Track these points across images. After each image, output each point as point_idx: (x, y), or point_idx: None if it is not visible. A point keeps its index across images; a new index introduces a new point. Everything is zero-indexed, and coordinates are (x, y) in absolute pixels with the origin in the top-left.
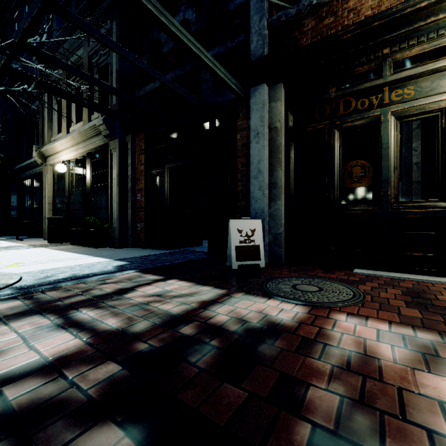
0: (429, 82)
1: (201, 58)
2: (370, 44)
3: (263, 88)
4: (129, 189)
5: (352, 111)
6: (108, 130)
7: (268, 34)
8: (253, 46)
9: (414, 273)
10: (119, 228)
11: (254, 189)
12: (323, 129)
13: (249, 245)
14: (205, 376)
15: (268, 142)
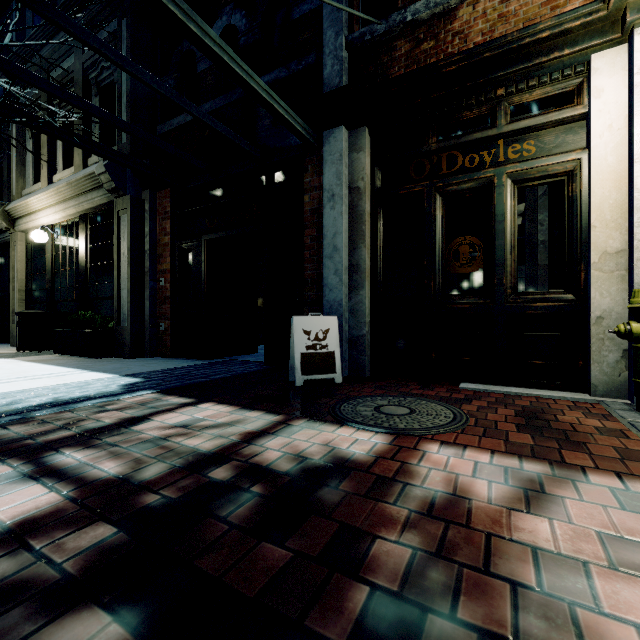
0: (553, 137)
1: (251, 85)
2: (480, 82)
3: (340, 133)
4: (147, 271)
5: (459, 169)
6: (114, 182)
7: (348, 57)
8: (326, 72)
9: (536, 387)
10: (131, 329)
11: (328, 273)
12: (420, 193)
13: (320, 352)
14: (238, 535)
15: (348, 208)
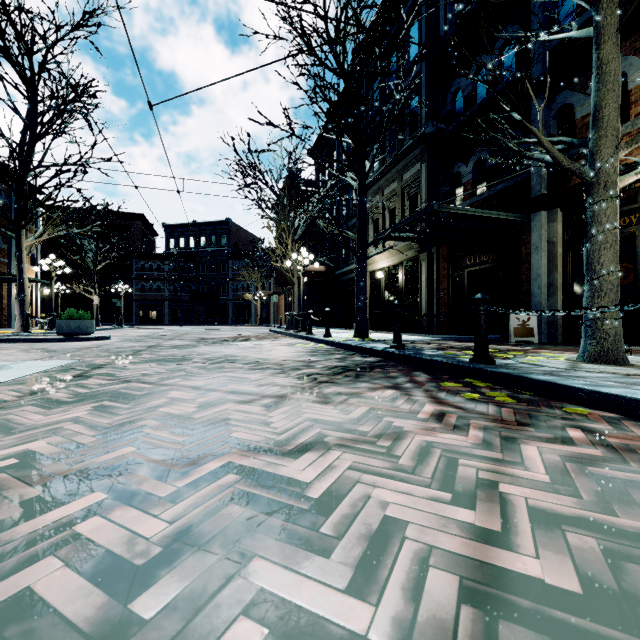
0: None
1: (487, 216)
2: None
3: (540, 215)
4: (435, 289)
5: None
6: (420, 248)
7: (547, 171)
8: (533, 183)
9: None
10: (427, 319)
11: (534, 288)
12: None
13: (525, 328)
14: None
15: (547, 252)
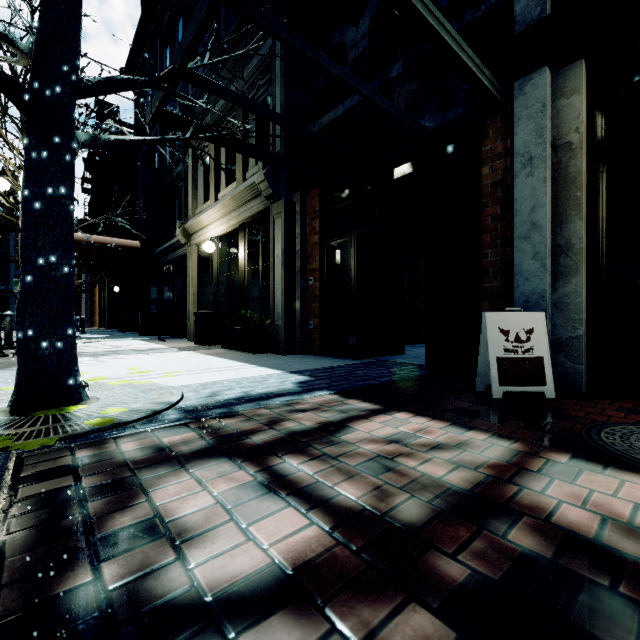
0: None
1: (441, 36)
2: None
3: (541, 76)
4: (298, 271)
5: None
6: (271, 188)
7: None
8: (520, 6)
9: None
10: (285, 327)
11: (523, 258)
12: None
13: (523, 357)
14: None
15: (551, 172)
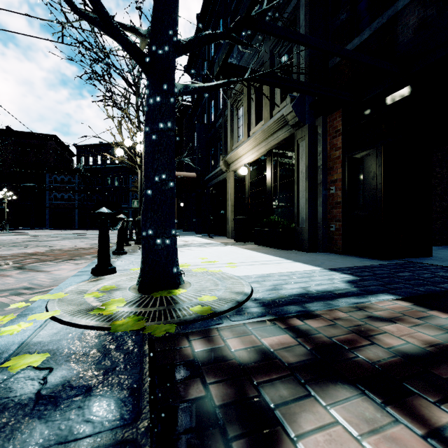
0: None
1: None
2: None
3: None
4: (320, 182)
5: None
6: (297, 117)
7: None
8: None
9: None
10: (308, 229)
11: None
12: None
13: None
14: None
15: None
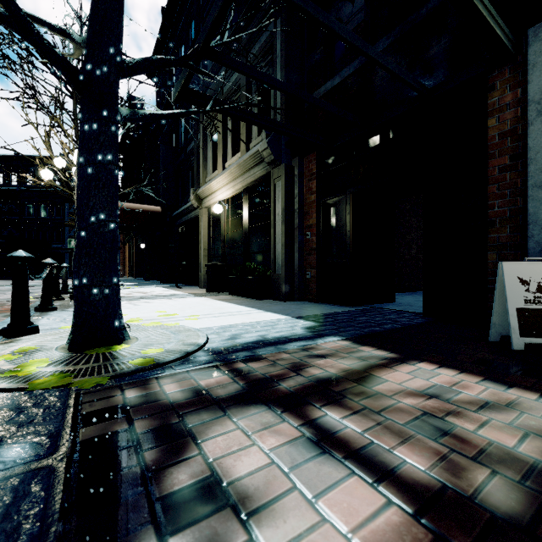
0: None
1: None
2: None
3: None
4: (297, 227)
5: None
6: (273, 155)
7: None
8: None
9: None
10: (285, 276)
11: (538, 206)
12: None
13: None
14: None
15: None
